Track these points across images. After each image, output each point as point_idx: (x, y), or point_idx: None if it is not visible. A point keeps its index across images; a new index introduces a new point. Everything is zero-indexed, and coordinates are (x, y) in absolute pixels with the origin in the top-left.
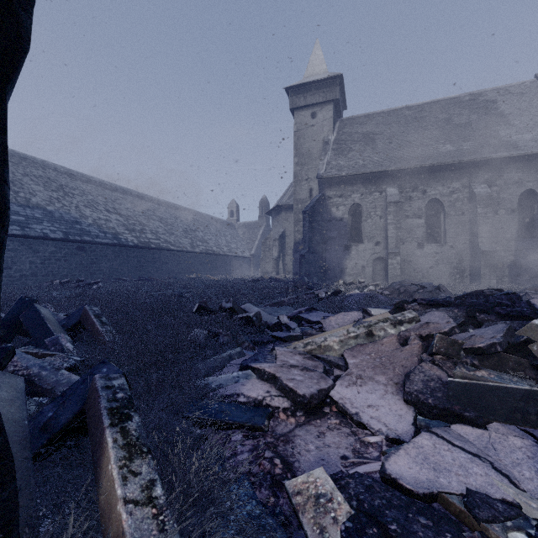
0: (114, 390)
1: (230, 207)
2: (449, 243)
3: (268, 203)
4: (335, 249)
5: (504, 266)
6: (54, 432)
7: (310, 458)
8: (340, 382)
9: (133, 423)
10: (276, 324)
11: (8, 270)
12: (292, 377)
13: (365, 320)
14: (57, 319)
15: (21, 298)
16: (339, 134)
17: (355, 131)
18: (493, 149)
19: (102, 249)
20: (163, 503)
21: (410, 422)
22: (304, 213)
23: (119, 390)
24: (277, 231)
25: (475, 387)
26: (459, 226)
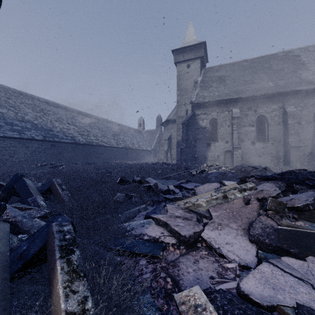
0: (64, 233)
1: (139, 121)
2: (270, 141)
3: (161, 119)
4: (201, 145)
5: (305, 155)
6: (26, 260)
7: (190, 277)
8: (207, 227)
9: (75, 255)
10: (166, 190)
11: (12, 158)
12: (177, 223)
13: (221, 188)
14: (37, 186)
15: (15, 174)
16: (203, 77)
17: (213, 75)
18: (297, 84)
19: (65, 145)
20: (92, 314)
21: (254, 254)
22: (183, 124)
23: (67, 233)
24: (167, 135)
25: (297, 233)
26: (277, 131)
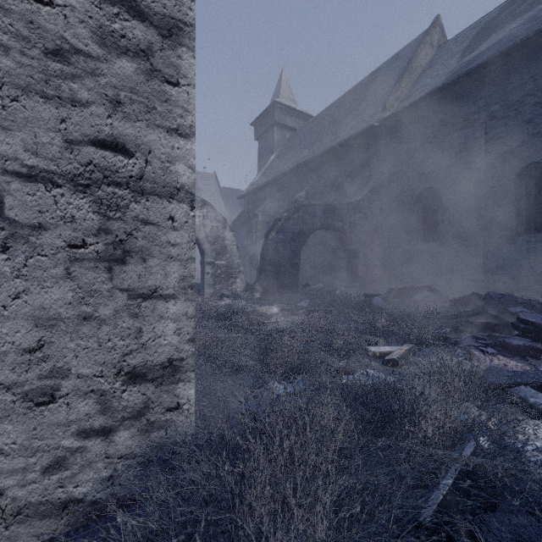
0: None
1: None
2: None
3: None
4: None
5: (198, 269)
6: None
7: None
8: None
9: None
10: None
11: None
12: None
13: None
14: None
15: None
16: None
17: None
18: None
19: None
20: None
21: None
22: None
23: None
24: None
25: None
26: None
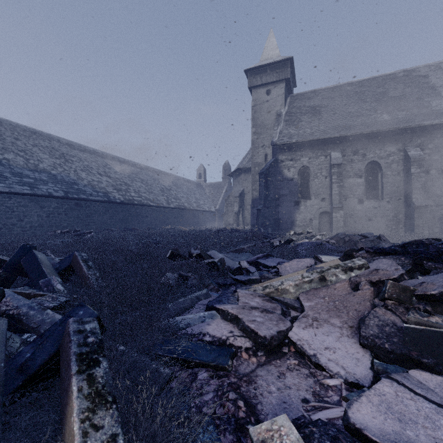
0: (86, 334)
1: (199, 170)
2: (386, 199)
3: (230, 167)
4: (287, 204)
5: (435, 218)
6: (29, 373)
7: (272, 400)
8: (297, 324)
9: (100, 369)
10: (237, 269)
11: (21, 222)
12: (253, 318)
13: (317, 266)
14: (53, 262)
15: (23, 245)
16: (290, 108)
17: (303, 105)
18: (425, 117)
19: (95, 205)
20: None
21: (368, 366)
22: (260, 175)
23: (91, 334)
24: (238, 190)
25: (432, 334)
26: (395, 184)
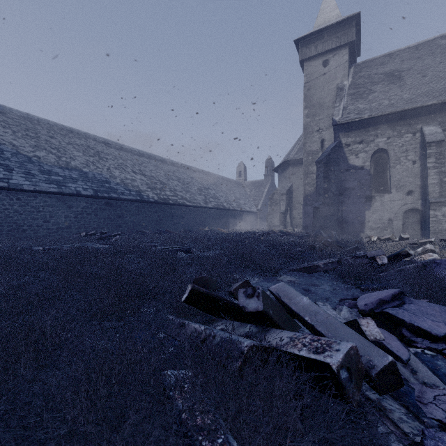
0: None
1: (239, 168)
2: None
3: (273, 163)
4: (354, 200)
5: None
6: None
7: None
8: None
9: None
10: (385, 371)
11: (47, 223)
12: None
13: None
14: None
15: None
16: (355, 79)
17: (374, 72)
18: None
19: (127, 204)
20: None
21: None
22: (318, 163)
23: None
24: (284, 186)
25: None
26: None
